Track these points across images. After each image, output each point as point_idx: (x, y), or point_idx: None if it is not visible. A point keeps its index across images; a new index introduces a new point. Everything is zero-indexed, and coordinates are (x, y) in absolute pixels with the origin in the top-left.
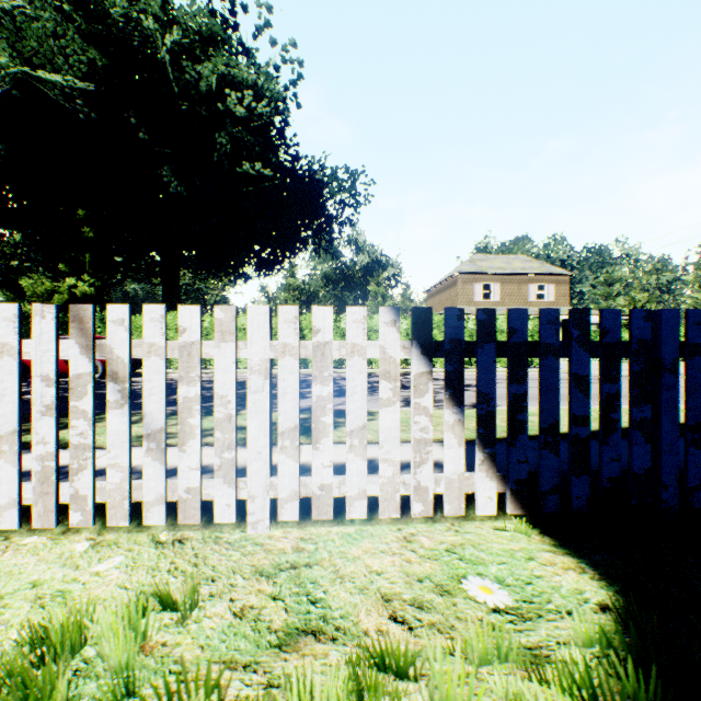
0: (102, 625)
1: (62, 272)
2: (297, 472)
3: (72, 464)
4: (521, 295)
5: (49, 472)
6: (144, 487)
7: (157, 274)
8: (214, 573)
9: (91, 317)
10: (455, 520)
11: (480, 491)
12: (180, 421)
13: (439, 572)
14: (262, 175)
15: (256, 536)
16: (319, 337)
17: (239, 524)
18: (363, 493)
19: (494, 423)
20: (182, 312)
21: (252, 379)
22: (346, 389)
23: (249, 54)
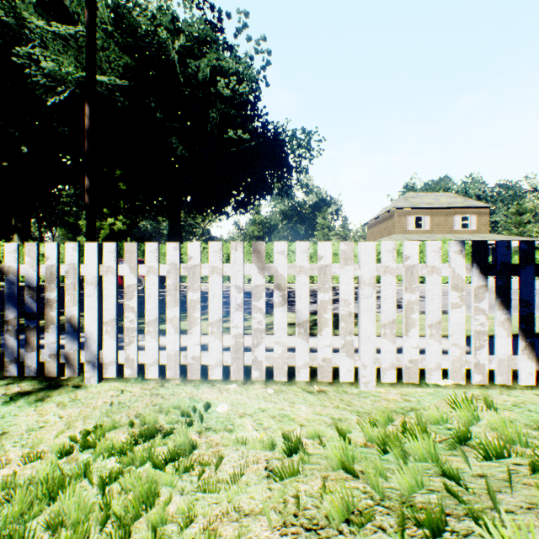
0: (428, 416)
1: (105, 214)
2: (394, 351)
3: (253, 341)
4: (448, 224)
5: (239, 345)
6: (296, 357)
7: (163, 214)
8: (364, 410)
9: (264, 249)
10: (501, 388)
11: (522, 368)
12: (318, 315)
13: (520, 417)
14: (241, 139)
15: (369, 391)
16: (408, 262)
17: (351, 383)
18: (438, 366)
19: (533, 321)
20: (319, 246)
21: (364, 289)
22: (427, 296)
23: (231, 49)
